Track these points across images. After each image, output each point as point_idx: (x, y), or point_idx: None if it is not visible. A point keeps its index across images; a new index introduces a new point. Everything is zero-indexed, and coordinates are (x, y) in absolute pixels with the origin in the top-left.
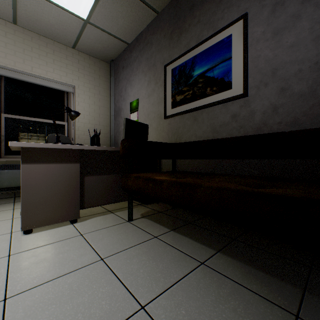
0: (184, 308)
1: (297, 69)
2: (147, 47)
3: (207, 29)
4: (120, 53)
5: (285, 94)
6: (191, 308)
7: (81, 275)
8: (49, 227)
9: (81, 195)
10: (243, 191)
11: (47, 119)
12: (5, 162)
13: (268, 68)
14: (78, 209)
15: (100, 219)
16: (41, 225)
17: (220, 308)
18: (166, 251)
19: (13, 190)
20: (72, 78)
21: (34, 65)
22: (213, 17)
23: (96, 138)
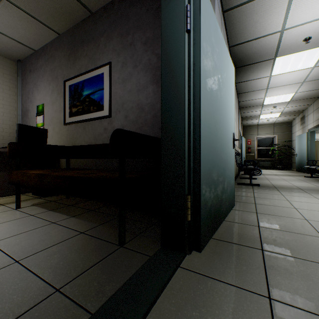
0: (20, 239)
1: (131, 106)
2: (51, 59)
3: (91, 63)
4: (27, 55)
5: (127, 119)
6: (24, 239)
7: None
8: None
9: None
10: (64, 176)
11: None
12: None
13: (120, 101)
14: None
15: None
16: None
17: (43, 236)
18: (33, 220)
19: None
20: None
21: None
22: (94, 56)
23: None
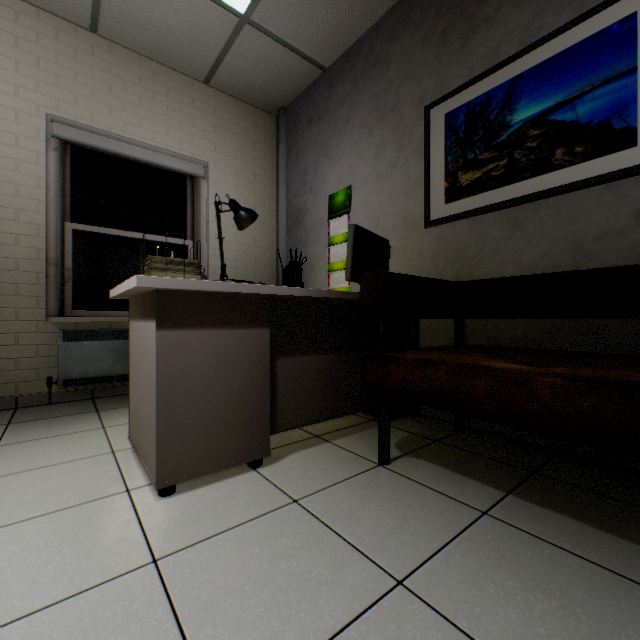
0: None
1: None
2: (374, 70)
3: (553, 10)
4: (301, 91)
5: None
6: None
7: (382, 639)
8: (206, 477)
9: (270, 402)
10: None
11: (154, 234)
12: (74, 325)
13: None
14: (266, 434)
15: (311, 457)
16: (195, 475)
17: None
18: (551, 560)
19: (91, 385)
20: (202, 146)
21: (129, 120)
22: None
23: (298, 270)
